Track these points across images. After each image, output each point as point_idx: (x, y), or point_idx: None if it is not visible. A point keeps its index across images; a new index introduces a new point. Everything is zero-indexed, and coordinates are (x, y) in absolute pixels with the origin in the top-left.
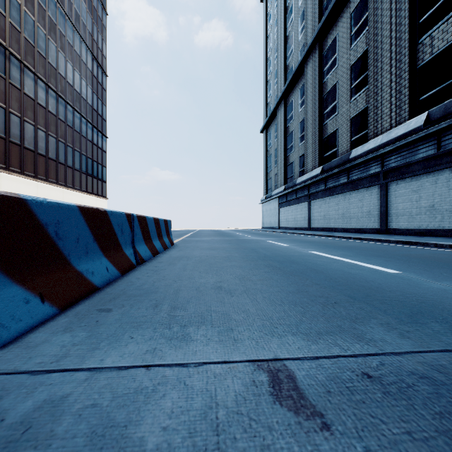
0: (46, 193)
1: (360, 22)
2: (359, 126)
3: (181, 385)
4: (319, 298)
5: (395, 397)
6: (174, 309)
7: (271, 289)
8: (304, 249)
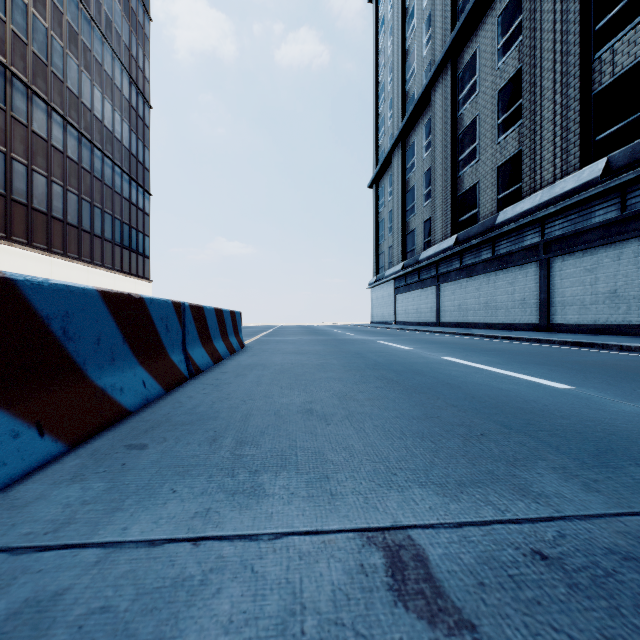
0: (64, 274)
1: (510, 31)
2: (509, 178)
3: (247, 572)
4: (458, 427)
5: (589, 595)
6: (240, 445)
7: (386, 413)
8: (431, 354)
